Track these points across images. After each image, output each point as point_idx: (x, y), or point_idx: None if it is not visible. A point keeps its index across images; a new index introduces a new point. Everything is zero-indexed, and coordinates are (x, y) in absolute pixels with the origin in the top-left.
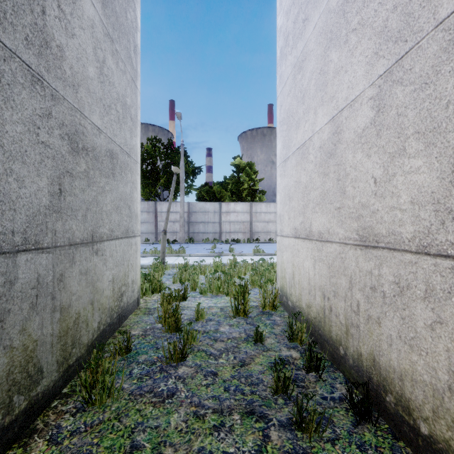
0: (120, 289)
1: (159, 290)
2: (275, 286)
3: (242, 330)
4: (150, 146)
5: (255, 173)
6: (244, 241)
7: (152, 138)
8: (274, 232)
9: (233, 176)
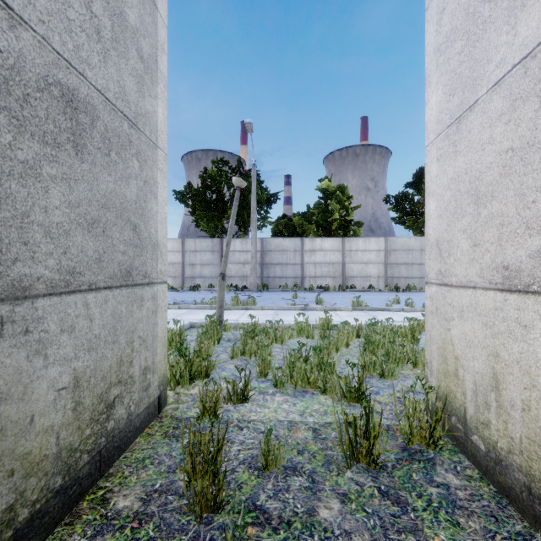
0: (105, 396)
1: (205, 374)
2: (436, 395)
3: (377, 523)
4: (215, 170)
5: (348, 199)
6: (334, 289)
7: (218, 160)
8: (375, 277)
9: (318, 204)
